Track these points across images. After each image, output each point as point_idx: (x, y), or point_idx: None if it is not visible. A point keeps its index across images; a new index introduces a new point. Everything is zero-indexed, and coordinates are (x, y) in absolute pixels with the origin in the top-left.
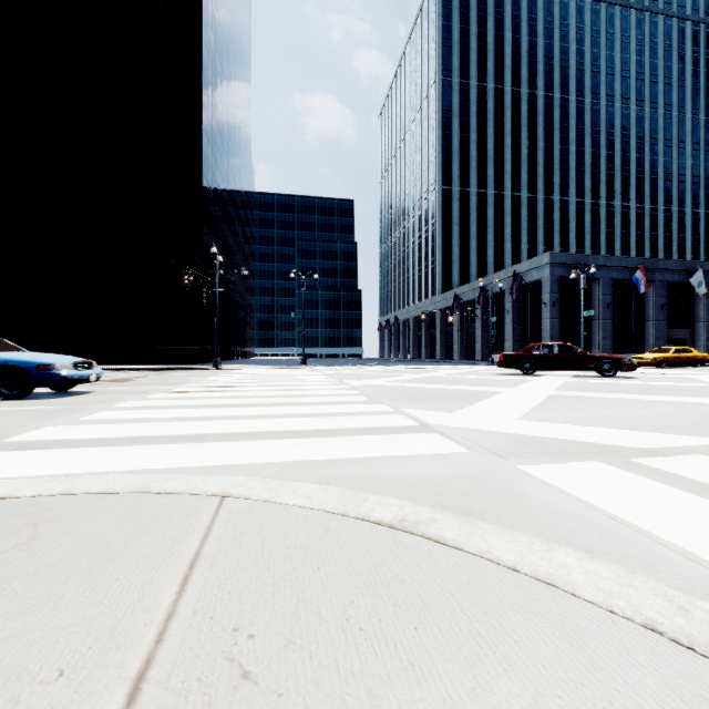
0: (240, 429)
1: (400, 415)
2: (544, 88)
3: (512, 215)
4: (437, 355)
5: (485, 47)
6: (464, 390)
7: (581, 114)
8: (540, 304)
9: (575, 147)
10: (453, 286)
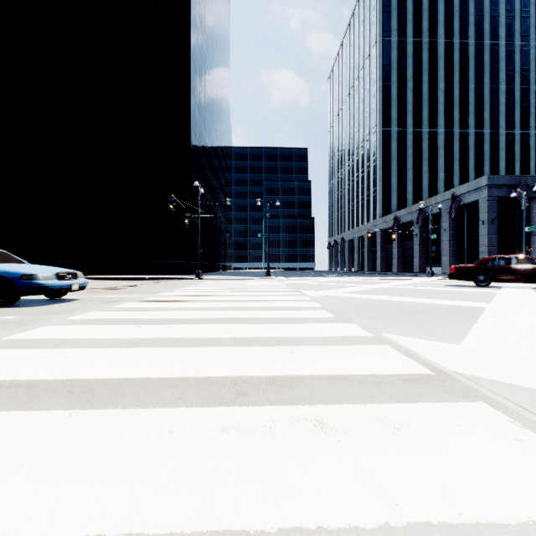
0: (162, 369)
1: (387, 347)
2: (475, 36)
3: (445, 148)
4: (377, 268)
5: (420, 8)
6: (434, 304)
7: (510, 56)
8: (476, 222)
9: (505, 86)
10: (392, 210)
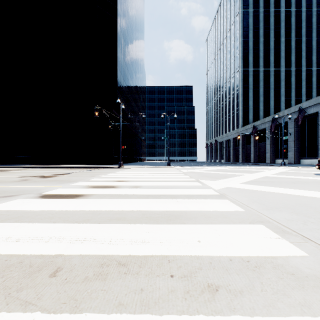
0: None
1: None
2: (306, 6)
3: (285, 81)
4: (239, 160)
5: None
6: None
7: None
8: (315, 128)
9: None
10: (249, 122)
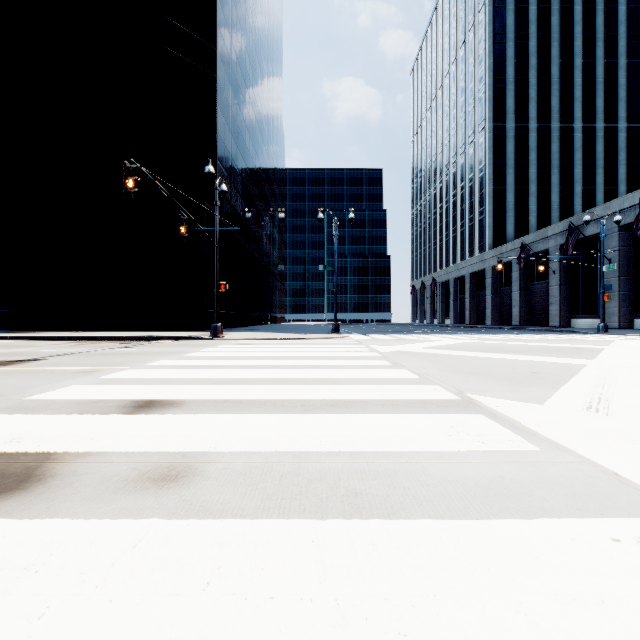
0: None
1: None
2: None
3: (583, 151)
4: (486, 319)
5: None
6: None
7: None
8: None
9: None
10: (507, 239)
